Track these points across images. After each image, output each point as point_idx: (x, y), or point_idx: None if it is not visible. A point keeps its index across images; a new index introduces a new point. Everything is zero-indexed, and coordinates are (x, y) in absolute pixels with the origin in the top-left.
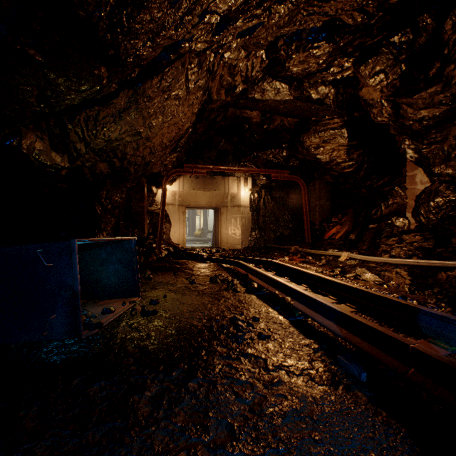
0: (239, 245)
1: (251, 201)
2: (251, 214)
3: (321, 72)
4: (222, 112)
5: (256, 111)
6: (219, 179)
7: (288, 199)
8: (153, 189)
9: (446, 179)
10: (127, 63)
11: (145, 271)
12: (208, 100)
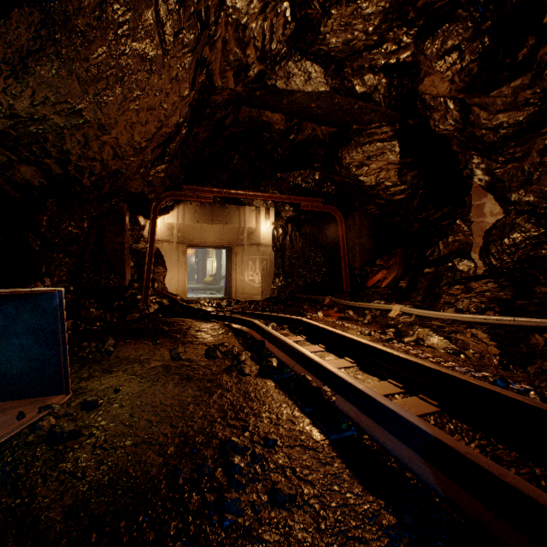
0: (259, 295)
1: (275, 238)
2: (274, 255)
3: (370, 50)
4: (232, 111)
5: (280, 113)
6: (233, 208)
7: (322, 236)
8: (139, 219)
9: (525, 209)
10: None
11: (106, 340)
12: (209, 87)
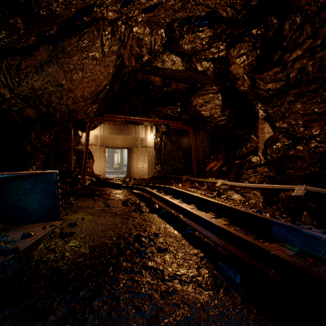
0: (146, 175)
1: (155, 143)
2: (155, 152)
3: (204, 51)
4: (133, 75)
5: (159, 77)
6: (132, 126)
7: (182, 142)
8: (79, 132)
9: (283, 131)
10: (41, 16)
11: (69, 198)
12: (121, 65)
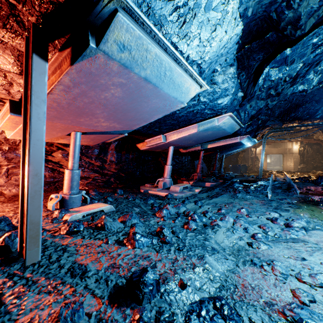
0: (292, 170)
1: (299, 151)
2: (299, 156)
3: None
4: None
5: None
6: (281, 142)
7: (321, 149)
8: (252, 149)
9: None
10: None
11: (248, 172)
12: None
